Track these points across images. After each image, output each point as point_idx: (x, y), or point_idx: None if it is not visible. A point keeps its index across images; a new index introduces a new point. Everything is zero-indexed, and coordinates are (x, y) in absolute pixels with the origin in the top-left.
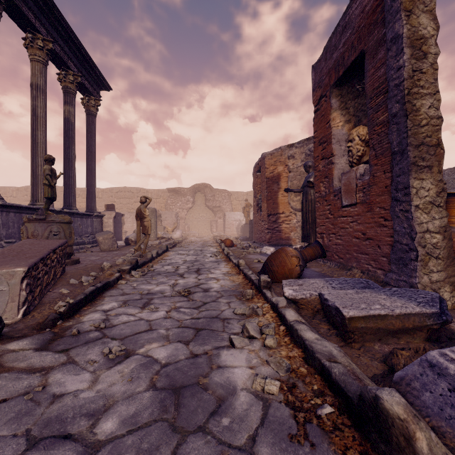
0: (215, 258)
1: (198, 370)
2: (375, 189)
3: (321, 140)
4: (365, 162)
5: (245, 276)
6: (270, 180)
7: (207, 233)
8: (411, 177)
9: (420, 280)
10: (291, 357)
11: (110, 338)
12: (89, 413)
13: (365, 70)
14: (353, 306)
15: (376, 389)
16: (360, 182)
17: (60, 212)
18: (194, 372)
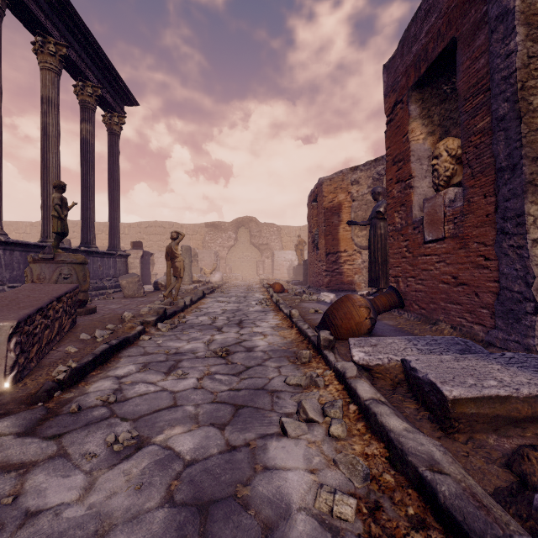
0: (262, 307)
1: (236, 473)
2: (471, 219)
3: (396, 158)
4: (455, 184)
5: (299, 331)
6: (329, 212)
7: (252, 276)
8: (526, 201)
9: None
10: (368, 456)
11: (120, 418)
12: None
13: (456, 64)
14: (456, 381)
15: None
16: (449, 210)
17: (75, 251)
18: (230, 476)
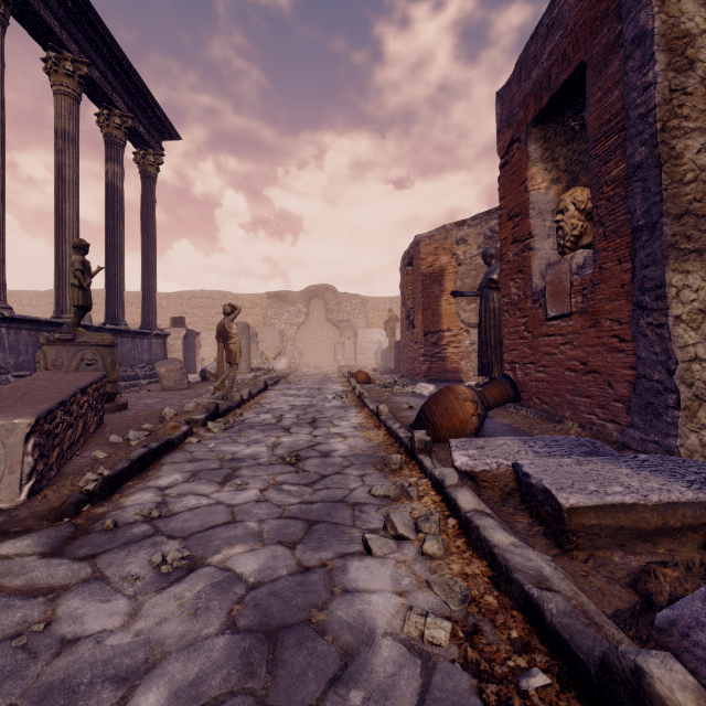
0: (341, 401)
1: (310, 597)
2: (604, 290)
3: (512, 212)
4: (584, 246)
5: (389, 432)
6: (428, 279)
7: (328, 362)
8: (667, 268)
9: (684, 441)
10: (468, 576)
11: (166, 536)
12: (118, 675)
13: (585, 95)
14: (575, 488)
15: (635, 652)
16: (577, 278)
17: (99, 330)
18: (303, 599)
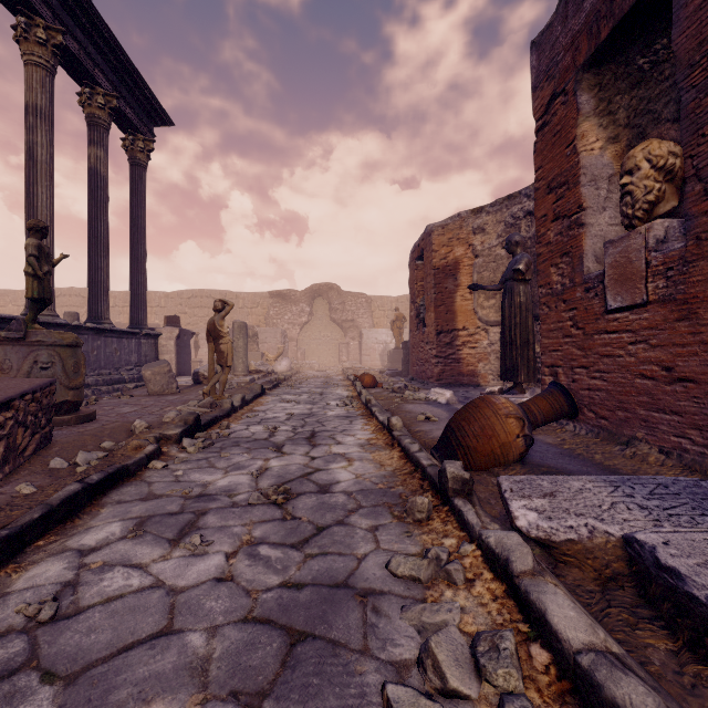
0: (345, 409)
1: None
2: (704, 268)
3: (553, 182)
4: (661, 216)
5: (405, 455)
6: (441, 272)
7: (332, 363)
8: None
9: None
10: None
11: (40, 673)
12: None
13: (673, 8)
14: None
15: None
16: (656, 256)
17: (78, 329)
18: None
